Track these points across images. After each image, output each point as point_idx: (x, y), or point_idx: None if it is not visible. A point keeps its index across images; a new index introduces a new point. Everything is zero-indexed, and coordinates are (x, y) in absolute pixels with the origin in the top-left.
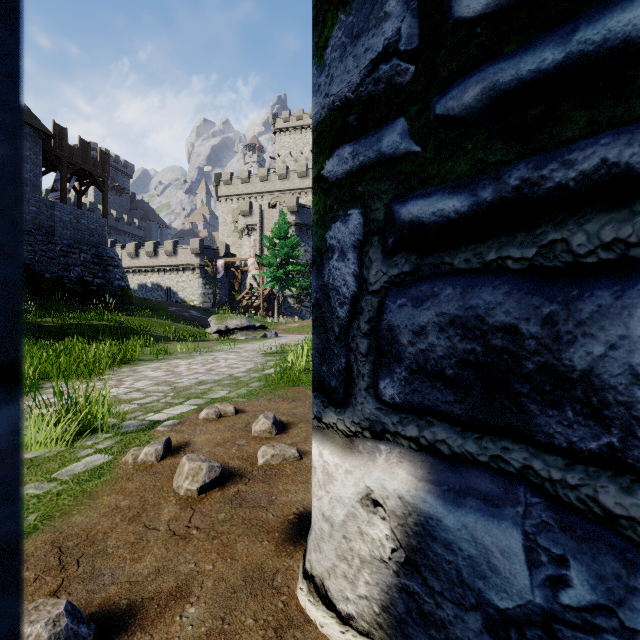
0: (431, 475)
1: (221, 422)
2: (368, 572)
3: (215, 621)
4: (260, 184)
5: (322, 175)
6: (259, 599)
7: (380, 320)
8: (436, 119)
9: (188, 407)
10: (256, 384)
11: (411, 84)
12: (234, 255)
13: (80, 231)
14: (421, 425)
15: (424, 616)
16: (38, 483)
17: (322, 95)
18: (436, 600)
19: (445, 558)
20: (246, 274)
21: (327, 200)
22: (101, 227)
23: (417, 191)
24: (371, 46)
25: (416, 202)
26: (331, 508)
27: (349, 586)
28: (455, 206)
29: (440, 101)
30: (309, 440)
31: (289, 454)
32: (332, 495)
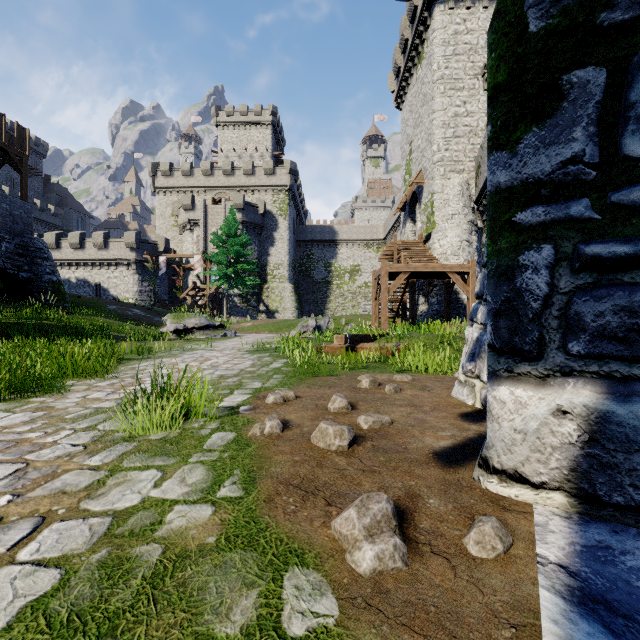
0: (608, 390)
1: (291, 405)
2: (558, 453)
3: (452, 503)
4: (203, 178)
5: (514, 220)
6: (465, 492)
7: (568, 309)
8: (611, 204)
9: (243, 396)
10: (278, 376)
11: (593, 181)
12: (174, 251)
13: (1, 217)
14: (600, 364)
15: (603, 465)
16: (201, 453)
17: (514, 171)
18: (611, 454)
19: (617, 431)
20: (188, 271)
21: (520, 236)
22: (26, 214)
23: (597, 240)
24: (561, 153)
25: (597, 245)
26: (524, 423)
27: (542, 465)
28: (624, 250)
29: (614, 195)
30: (382, 412)
31: (385, 420)
32: (525, 415)
